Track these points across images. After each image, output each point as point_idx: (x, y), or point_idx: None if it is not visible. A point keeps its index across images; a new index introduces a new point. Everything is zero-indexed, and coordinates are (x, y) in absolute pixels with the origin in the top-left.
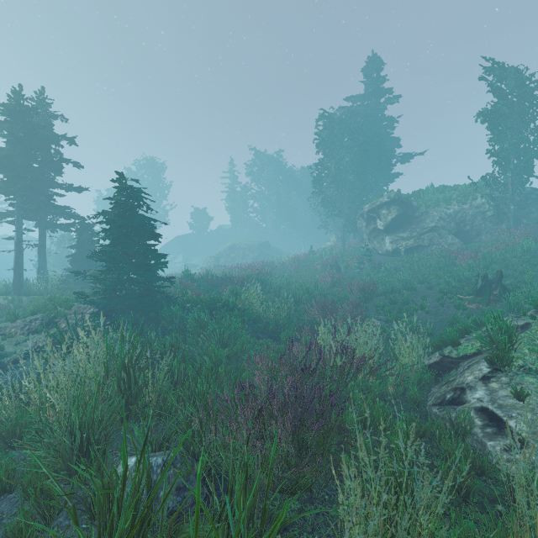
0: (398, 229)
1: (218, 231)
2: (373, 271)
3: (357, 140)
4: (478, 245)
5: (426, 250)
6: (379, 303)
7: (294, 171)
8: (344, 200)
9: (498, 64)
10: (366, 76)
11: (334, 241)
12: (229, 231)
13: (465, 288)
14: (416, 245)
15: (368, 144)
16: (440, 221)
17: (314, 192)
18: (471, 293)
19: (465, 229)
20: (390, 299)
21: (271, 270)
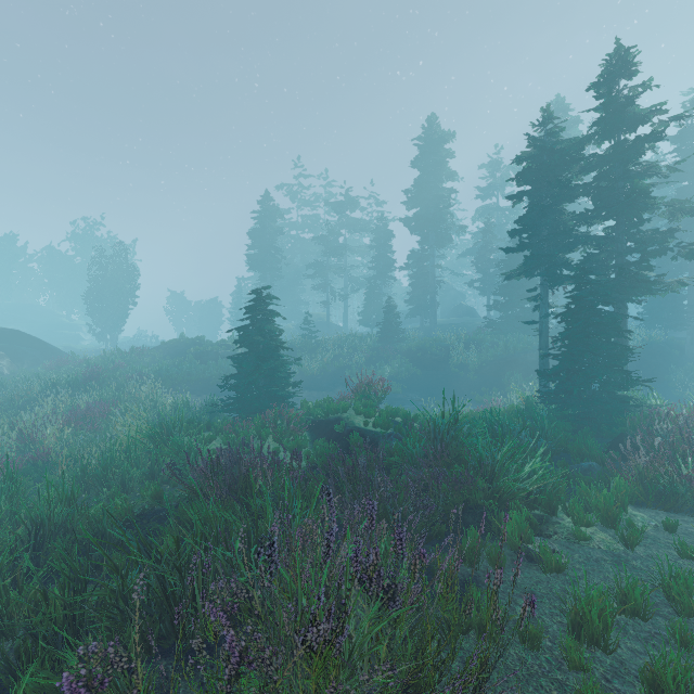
0: None
1: None
2: None
3: None
4: None
5: None
6: None
7: None
8: None
9: None
10: None
11: None
12: None
13: None
14: None
15: None
16: None
17: None
18: None
19: None
20: None
21: None
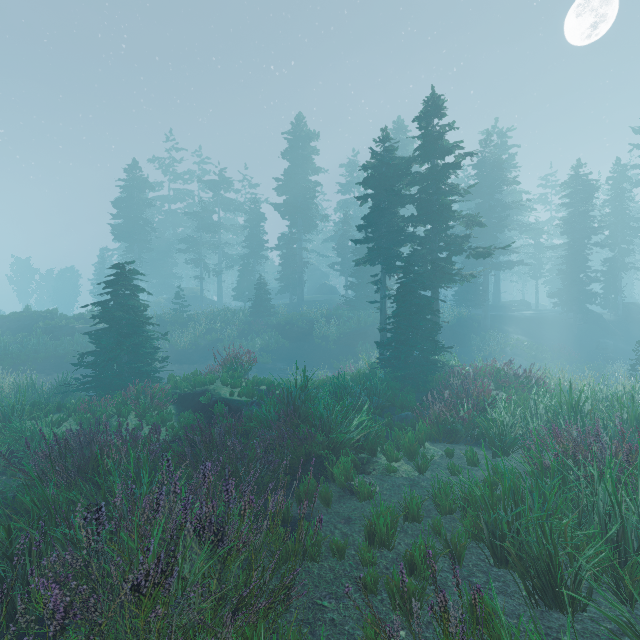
0: None
1: None
2: None
3: None
4: None
5: None
6: None
7: None
8: None
9: None
10: None
11: None
12: None
13: None
14: None
15: None
16: None
17: None
18: None
19: None
20: None
21: None
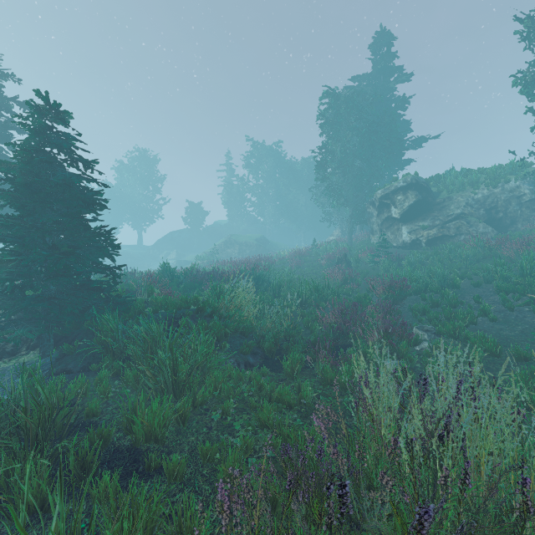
0: (416, 217)
1: (214, 226)
2: (392, 265)
3: (366, 121)
4: (519, 234)
5: (452, 240)
6: (417, 306)
7: (294, 162)
8: (351, 187)
9: None
10: (373, 52)
11: (337, 235)
12: (225, 226)
13: (533, 285)
14: (440, 234)
15: (378, 124)
16: (467, 207)
17: (318, 179)
18: None
19: (497, 216)
20: (431, 300)
21: (270, 264)
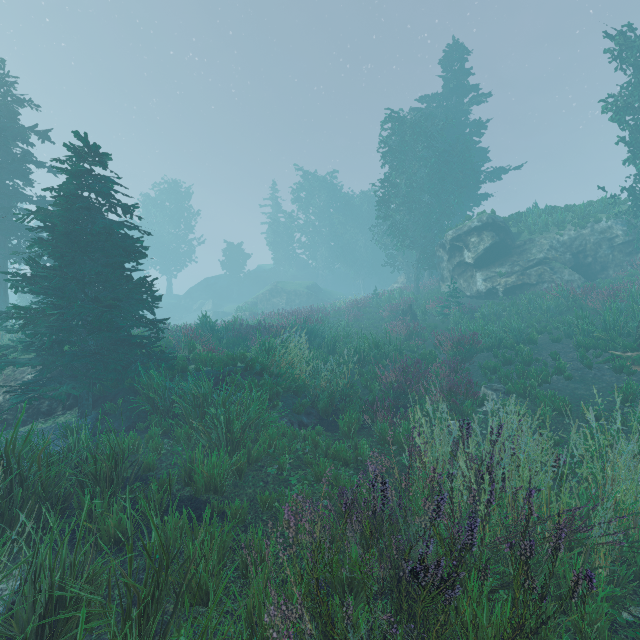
0: (492, 262)
1: (258, 272)
2: (464, 317)
3: (435, 149)
4: (609, 282)
5: (534, 289)
6: (487, 364)
7: (352, 196)
8: (418, 227)
9: (635, 33)
10: (445, 68)
11: (402, 283)
12: (270, 272)
13: (617, 341)
14: (520, 282)
15: (449, 154)
16: (551, 251)
17: (379, 217)
18: (635, 348)
19: (585, 261)
20: (503, 357)
21: (323, 317)
